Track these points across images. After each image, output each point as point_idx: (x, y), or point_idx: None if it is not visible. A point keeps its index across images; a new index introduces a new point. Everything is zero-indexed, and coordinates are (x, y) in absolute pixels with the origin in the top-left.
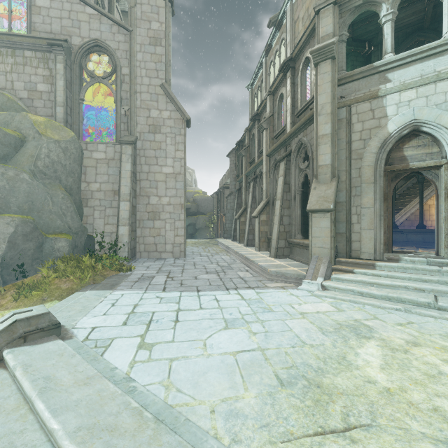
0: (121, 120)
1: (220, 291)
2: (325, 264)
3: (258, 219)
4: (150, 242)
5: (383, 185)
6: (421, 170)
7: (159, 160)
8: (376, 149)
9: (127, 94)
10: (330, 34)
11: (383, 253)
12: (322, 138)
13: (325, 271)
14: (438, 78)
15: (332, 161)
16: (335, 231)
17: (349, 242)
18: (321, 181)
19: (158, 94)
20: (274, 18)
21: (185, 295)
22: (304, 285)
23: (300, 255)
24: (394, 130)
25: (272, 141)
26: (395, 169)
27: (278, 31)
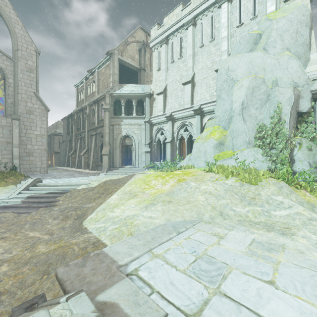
0: (8, 105)
1: (76, 177)
2: (106, 169)
3: (84, 156)
4: (27, 167)
5: (121, 148)
6: (129, 145)
7: (32, 128)
8: (120, 139)
9: (12, 92)
10: (108, 103)
11: (121, 166)
12: (106, 133)
13: (106, 171)
14: (132, 125)
15: (109, 140)
16: (110, 160)
17: (114, 163)
18: (106, 146)
19: (32, 96)
20: (90, 70)
21: (65, 178)
22: (100, 174)
23: (100, 169)
24: (123, 135)
25: (90, 125)
26: (124, 144)
27: (92, 75)
